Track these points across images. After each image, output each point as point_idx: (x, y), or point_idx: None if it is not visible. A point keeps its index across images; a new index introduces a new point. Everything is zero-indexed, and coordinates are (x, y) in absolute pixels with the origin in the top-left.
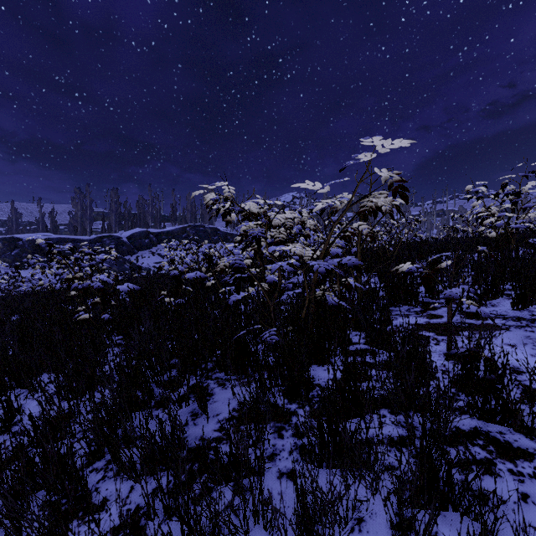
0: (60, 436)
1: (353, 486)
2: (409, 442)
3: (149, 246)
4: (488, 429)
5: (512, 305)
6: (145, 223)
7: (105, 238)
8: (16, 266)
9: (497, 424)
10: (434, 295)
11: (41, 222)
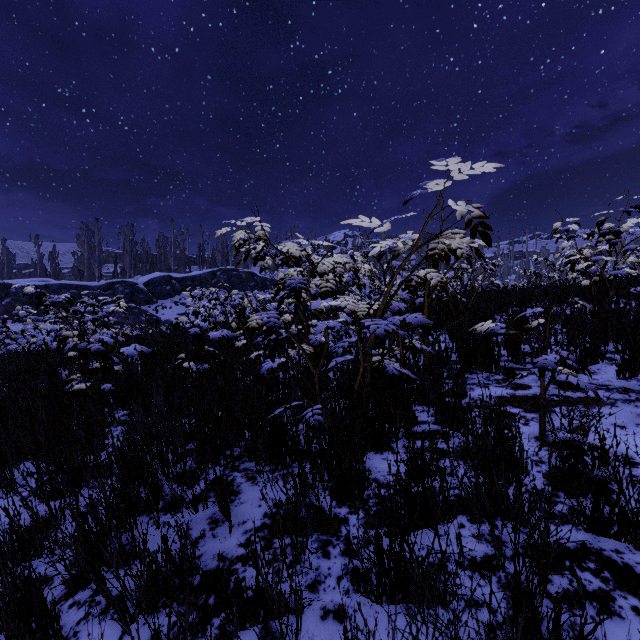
0: (34, 553)
1: (423, 631)
2: (497, 565)
3: (171, 294)
4: (600, 545)
5: (617, 373)
6: (166, 266)
7: (118, 284)
8: (3, 320)
9: (611, 538)
10: (519, 359)
11: (39, 264)
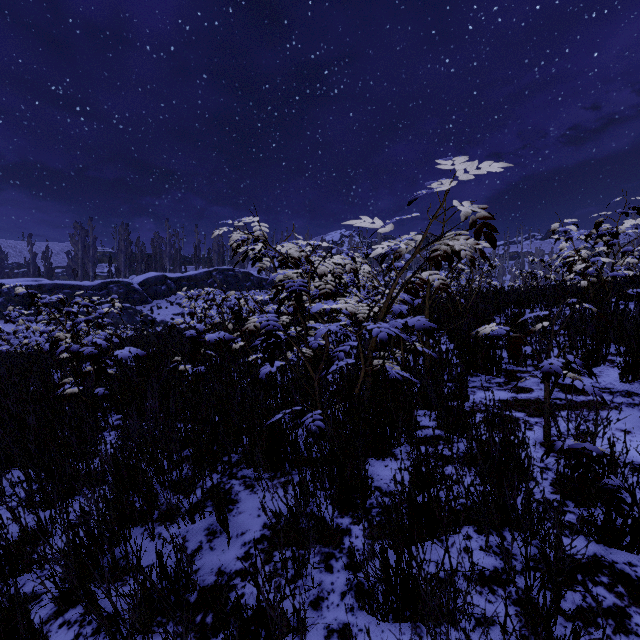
0: (23, 568)
1: None
2: (507, 580)
3: (166, 294)
4: (612, 558)
5: (620, 376)
6: (162, 265)
7: (112, 284)
8: None
9: (623, 550)
10: (520, 361)
11: (32, 264)
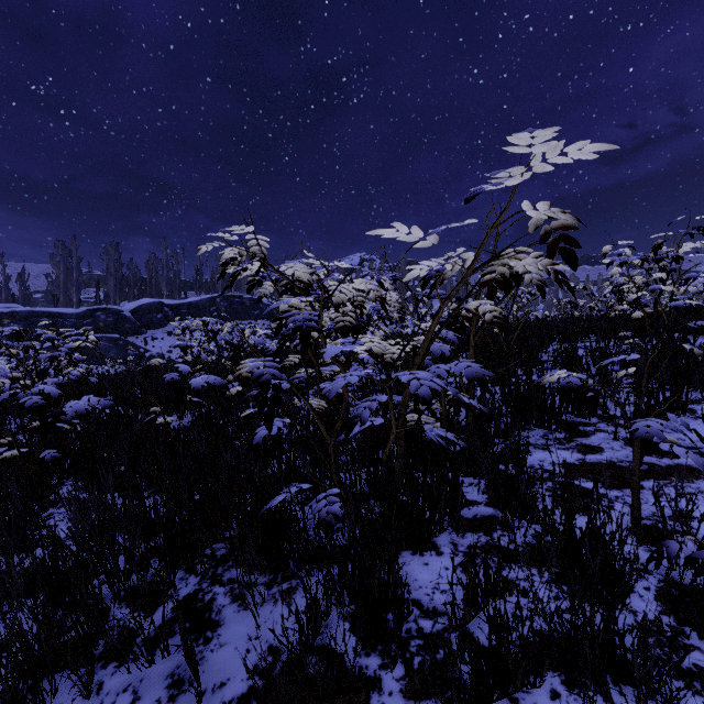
0: None
1: None
2: None
3: (163, 323)
4: None
5: None
6: (158, 291)
7: (99, 311)
8: None
9: None
10: (581, 411)
11: (4, 288)
